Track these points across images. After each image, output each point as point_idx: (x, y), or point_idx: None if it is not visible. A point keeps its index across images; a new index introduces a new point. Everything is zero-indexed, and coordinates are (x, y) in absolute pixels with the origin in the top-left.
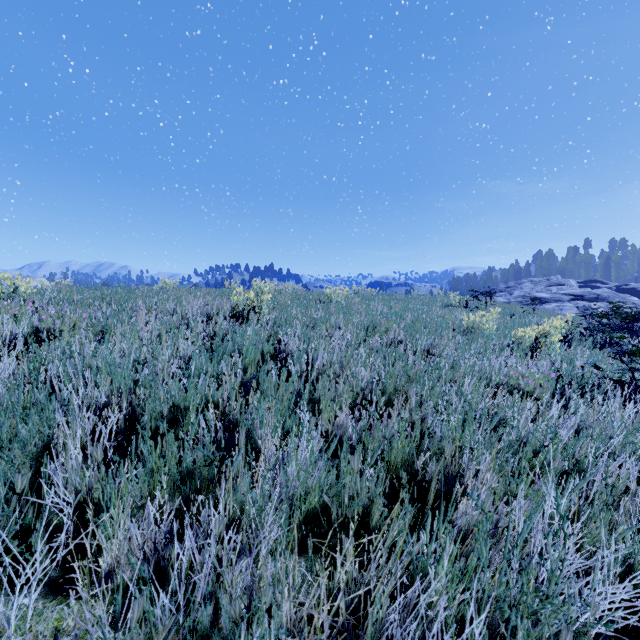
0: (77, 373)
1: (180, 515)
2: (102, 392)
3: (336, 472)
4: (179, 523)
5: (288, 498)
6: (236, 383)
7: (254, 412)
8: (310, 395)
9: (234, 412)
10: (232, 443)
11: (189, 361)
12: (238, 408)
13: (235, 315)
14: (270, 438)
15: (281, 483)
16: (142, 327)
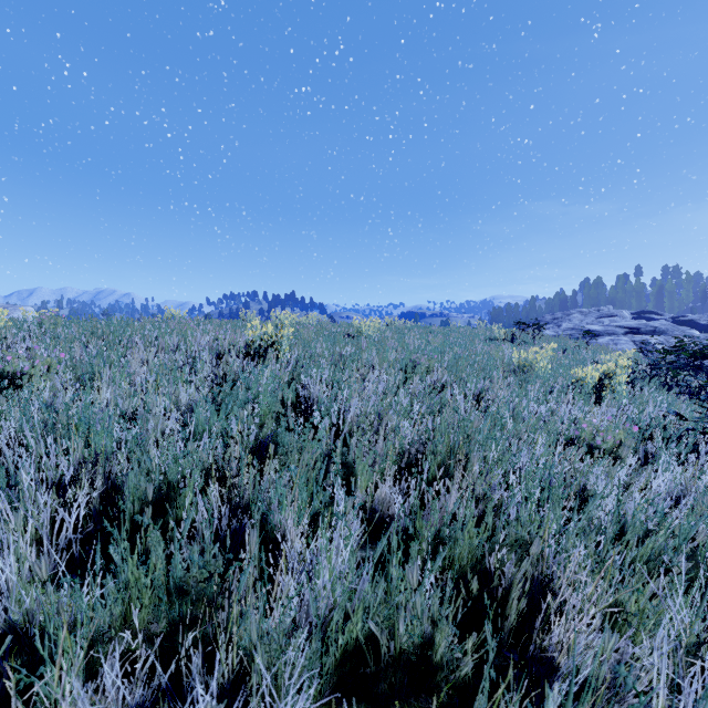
0: (46, 431)
1: (167, 644)
2: (72, 460)
3: (385, 585)
4: (164, 661)
5: (319, 632)
6: (249, 442)
7: (271, 490)
8: (342, 458)
9: (245, 487)
10: (242, 532)
11: (191, 413)
12: (250, 483)
13: (250, 353)
14: (292, 525)
15: (308, 602)
16: (136, 369)
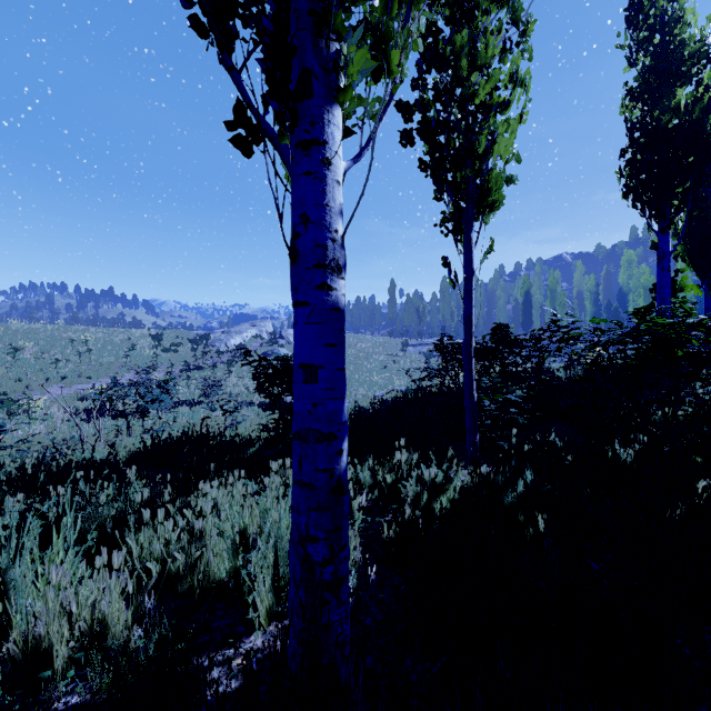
0: None
1: None
2: None
3: None
4: None
5: None
6: None
7: None
8: None
9: None
10: None
11: None
12: None
13: None
14: None
15: None
16: None
